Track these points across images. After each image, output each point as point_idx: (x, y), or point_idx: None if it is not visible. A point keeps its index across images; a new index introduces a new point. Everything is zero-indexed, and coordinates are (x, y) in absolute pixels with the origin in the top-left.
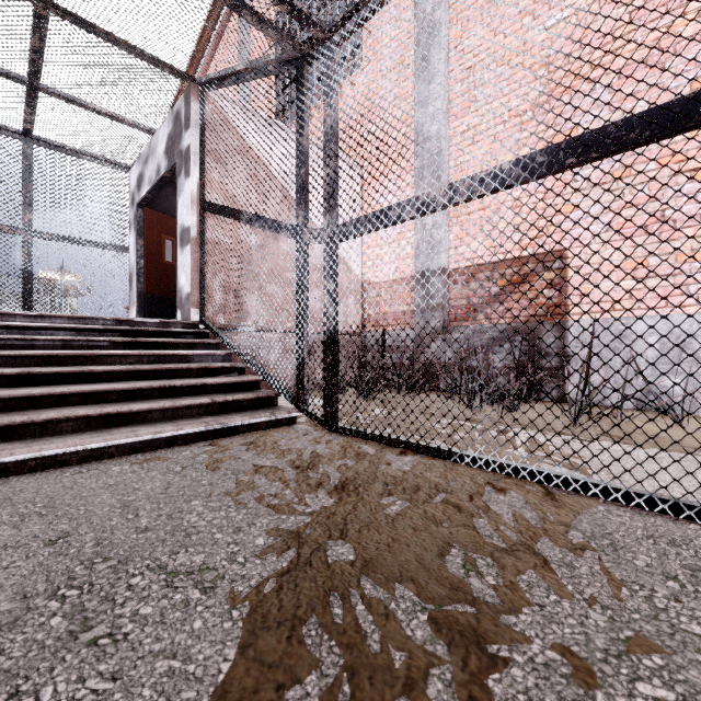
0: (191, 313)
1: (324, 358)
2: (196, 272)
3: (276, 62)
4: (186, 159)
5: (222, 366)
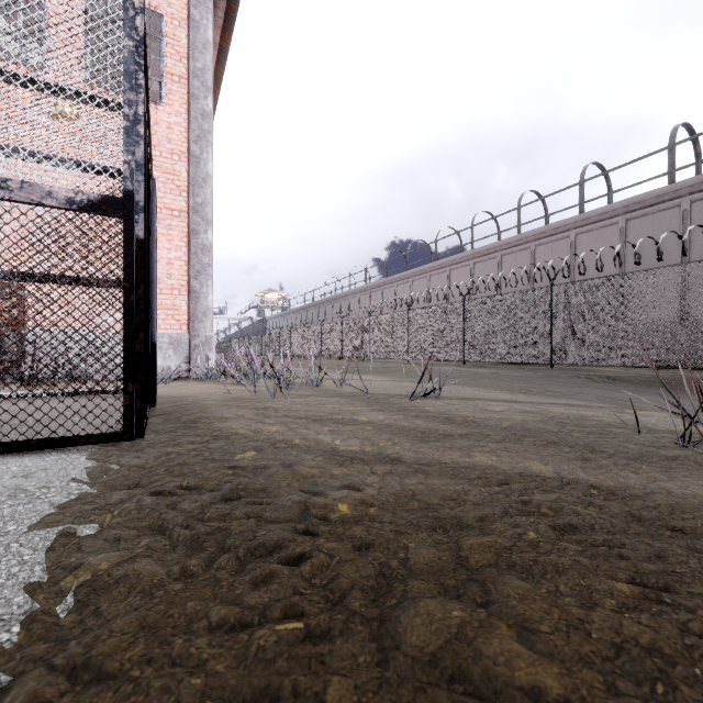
0: None
1: None
2: None
3: None
4: None
5: None
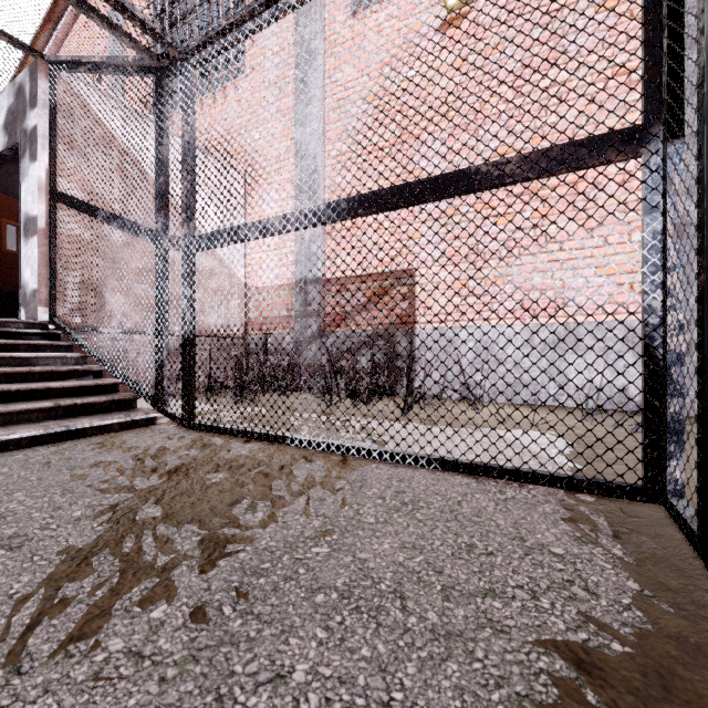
0: (37, 312)
1: (182, 360)
2: (45, 267)
3: (135, 65)
4: (32, 141)
5: (74, 369)
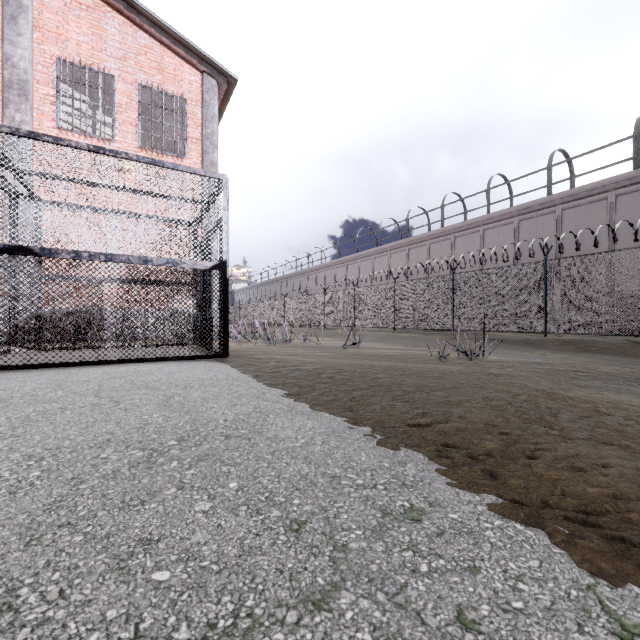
0: None
1: (35, 323)
2: None
3: None
4: None
5: None
